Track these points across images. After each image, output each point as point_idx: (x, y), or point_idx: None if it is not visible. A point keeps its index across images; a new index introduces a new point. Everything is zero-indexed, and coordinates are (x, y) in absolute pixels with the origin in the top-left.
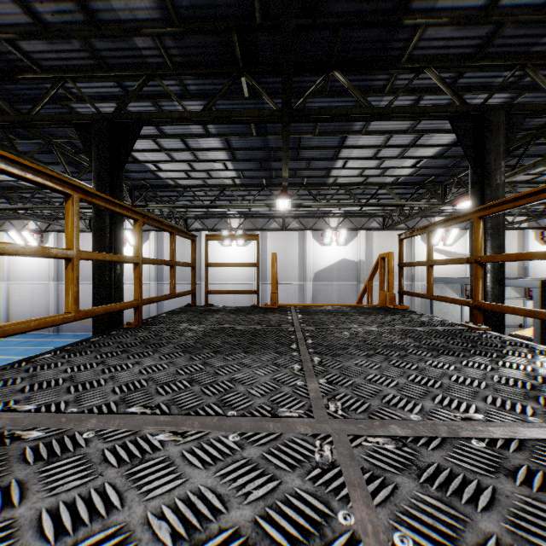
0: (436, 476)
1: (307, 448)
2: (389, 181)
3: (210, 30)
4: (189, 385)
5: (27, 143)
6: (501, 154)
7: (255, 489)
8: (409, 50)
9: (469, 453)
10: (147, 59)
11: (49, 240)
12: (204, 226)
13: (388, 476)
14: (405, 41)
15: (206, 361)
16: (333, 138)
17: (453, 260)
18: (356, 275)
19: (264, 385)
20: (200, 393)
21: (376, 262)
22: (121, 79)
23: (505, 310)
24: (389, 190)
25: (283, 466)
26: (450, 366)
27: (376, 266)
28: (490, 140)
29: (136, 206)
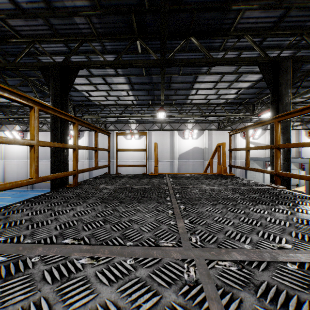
0: (267, 291)
1: (179, 269)
2: (222, 102)
3: (118, 12)
4: (103, 224)
5: (14, 80)
6: (288, 85)
7: (144, 302)
8: (234, 25)
9: (287, 273)
10: (82, 30)
11: (27, 136)
12: (116, 128)
13: (235, 291)
14: (232, 19)
15: (115, 208)
16: (190, 77)
17: (262, 147)
18: (202, 156)
19: (150, 224)
20: (109, 230)
21: (215, 148)
22: (67, 42)
23: (295, 176)
24: (222, 107)
25: (163, 283)
26: (264, 211)
27: (215, 151)
28: (282, 77)
29: (77, 116)
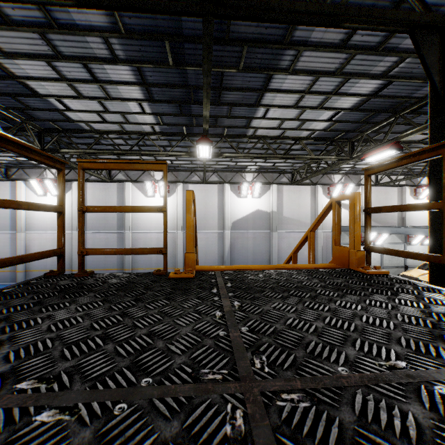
0: None
1: None
2: (304, 135)
3: None
4: None
5: None
6: None
7: None
8: None
9: None
10: None
11: None
12: (128, 177)
13: None
14: None
15: None
16: (257, 77)
17: None
18: (268, 224)
19: None
20: None
21: (326, 207)
22: None
23: None
24: (303, 144)
25: None
26: None
27: (325, 213)
28: None
29: (46, 150)
